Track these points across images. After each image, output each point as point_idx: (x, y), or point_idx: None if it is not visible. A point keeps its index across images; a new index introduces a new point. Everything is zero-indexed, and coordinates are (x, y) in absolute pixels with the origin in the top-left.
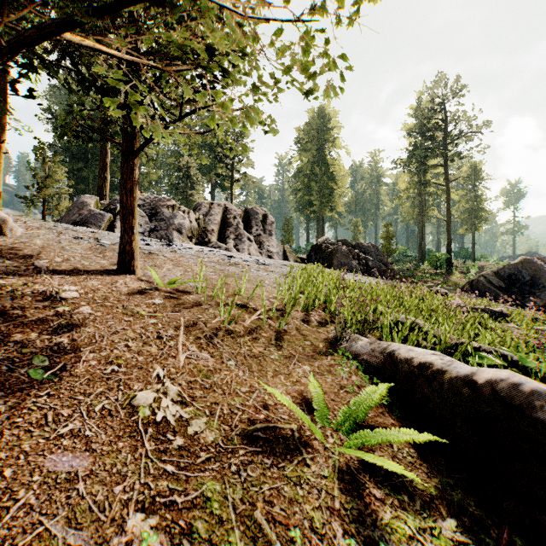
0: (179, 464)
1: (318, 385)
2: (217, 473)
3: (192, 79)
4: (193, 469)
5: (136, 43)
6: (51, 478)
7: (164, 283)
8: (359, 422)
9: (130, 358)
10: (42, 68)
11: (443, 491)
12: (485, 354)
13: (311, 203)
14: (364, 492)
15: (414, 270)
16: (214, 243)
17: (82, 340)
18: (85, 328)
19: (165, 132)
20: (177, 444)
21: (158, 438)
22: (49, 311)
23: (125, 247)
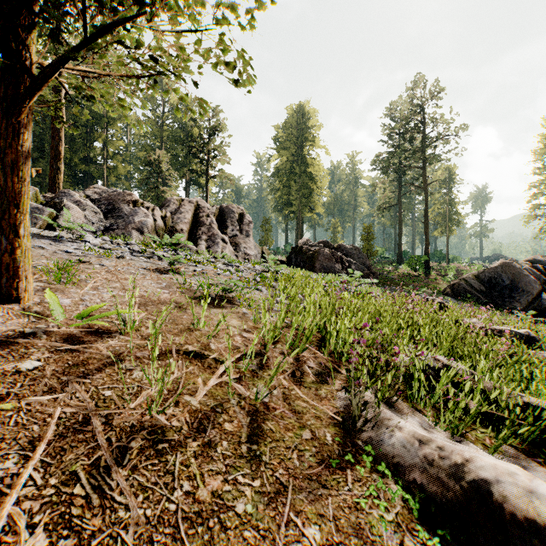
0: None
1: None
2: None
3: None
4: None
5: None
6: None
7: (70, 317)
8: None
9: None
10: None
11: None
12: None
13: (290, 203)
14: None
15: (393, 273)
16: (183, 245)
17: None
18: None
19: None
20: None
21: None
22: None
23: (3, 259)
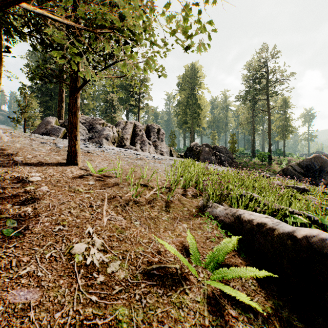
0: (100, 295)
1: (193, 237)
2: (126, 301)
3: (110, 38)
4: (110, 298)
5: (78, 21)
6: (11, 307)
7: (95, 171)
8: (220, 263)
9: (71, 220)
10: (16, 35)
11: (276, 310)
12: (296, 216)
13: (187, 122)
14: (224, 312)
15: (248, 162)
16: (128, 146)
17: (40, 209)
18: (43, 200)
19: (93, 74)
20: (99, 280)
21: (87, 276)
22: (20, 190)
23: (71, 149)
